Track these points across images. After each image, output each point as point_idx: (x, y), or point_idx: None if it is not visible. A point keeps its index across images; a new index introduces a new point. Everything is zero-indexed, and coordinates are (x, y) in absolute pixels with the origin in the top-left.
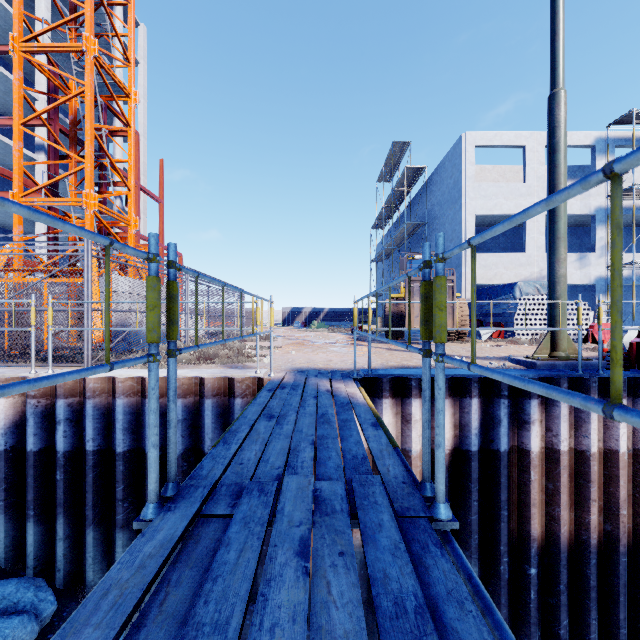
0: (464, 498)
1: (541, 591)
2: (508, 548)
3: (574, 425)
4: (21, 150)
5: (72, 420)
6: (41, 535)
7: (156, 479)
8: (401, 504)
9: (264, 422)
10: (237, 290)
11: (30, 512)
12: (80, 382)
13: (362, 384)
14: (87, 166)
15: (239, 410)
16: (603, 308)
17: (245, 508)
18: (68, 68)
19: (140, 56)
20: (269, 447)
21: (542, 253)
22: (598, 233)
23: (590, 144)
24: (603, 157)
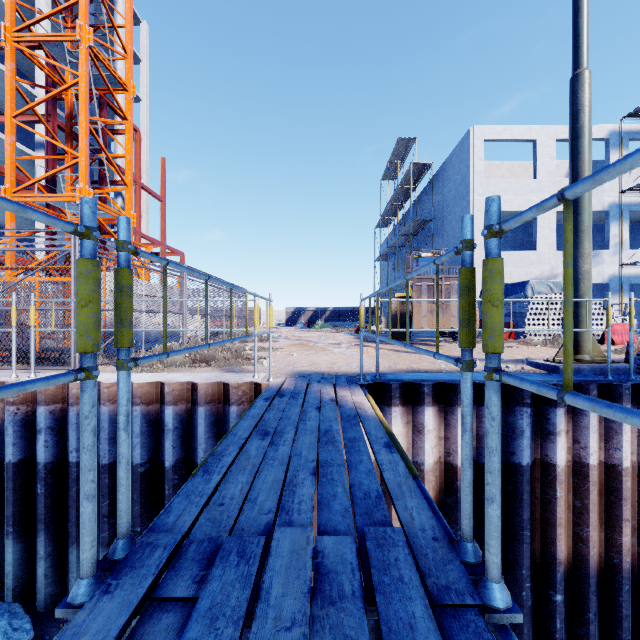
0: (482, 516)
1: (567, 619)
2: (531, 572)
3: (604, 436)
4: (13, 144)
5: (54, 429)
6: (21, 553)
7: (91, 544)
8: (436, 580)
9: (256, 441)
10: (226, 285)
11: (9, 528)
12: (63, 387)
13: (369, 390)
14: (81, 160)
15: (235, 418)
16: (617, 308)
17: (215, 588)
18: (63, 59)
19: (142, 54)
20: (259, 478)
21: (553, 251)
22: (612, 230)
23: (603, 138)
24: (617, 151)
